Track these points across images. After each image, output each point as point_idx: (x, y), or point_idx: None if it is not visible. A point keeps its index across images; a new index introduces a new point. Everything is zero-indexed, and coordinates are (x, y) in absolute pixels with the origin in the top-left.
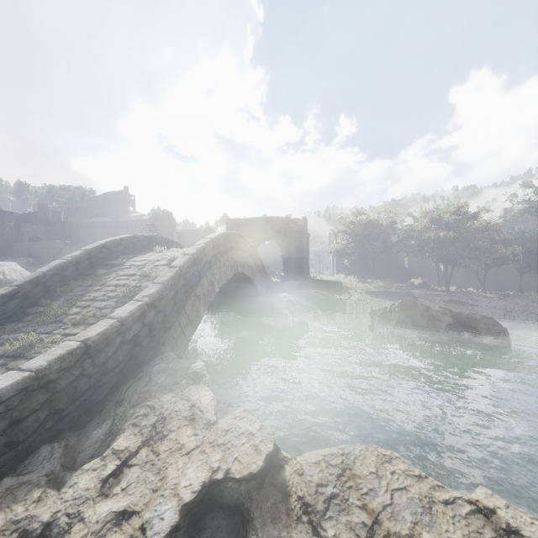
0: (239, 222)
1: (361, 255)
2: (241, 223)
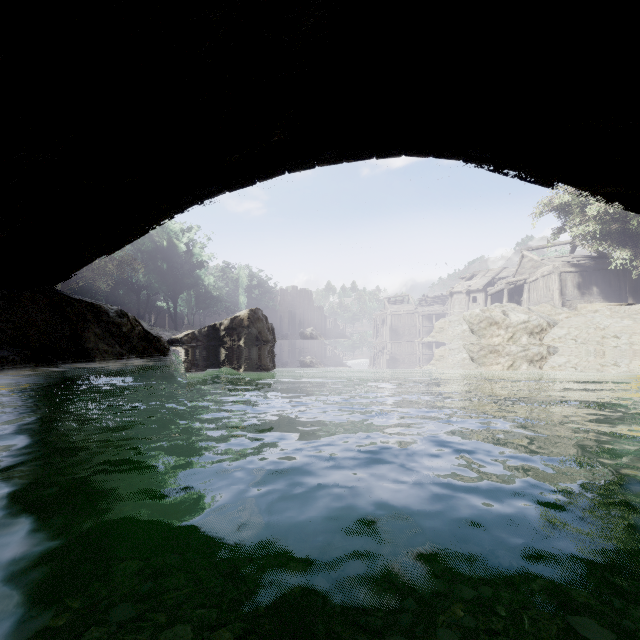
0: None
1: None
2: None
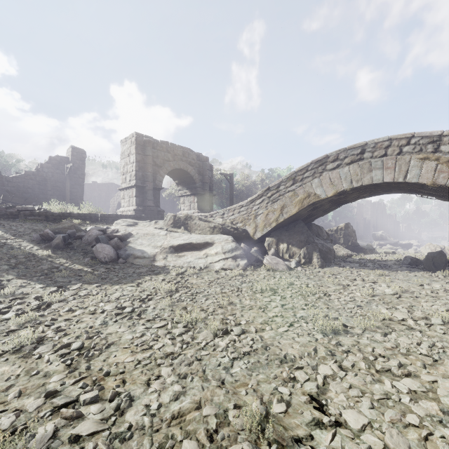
0: (154, 142)
1: (169, 202)
2: (156, 144)
